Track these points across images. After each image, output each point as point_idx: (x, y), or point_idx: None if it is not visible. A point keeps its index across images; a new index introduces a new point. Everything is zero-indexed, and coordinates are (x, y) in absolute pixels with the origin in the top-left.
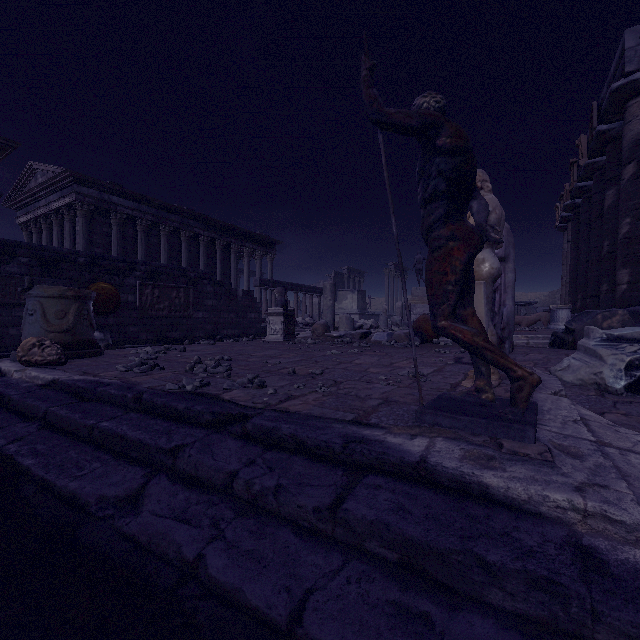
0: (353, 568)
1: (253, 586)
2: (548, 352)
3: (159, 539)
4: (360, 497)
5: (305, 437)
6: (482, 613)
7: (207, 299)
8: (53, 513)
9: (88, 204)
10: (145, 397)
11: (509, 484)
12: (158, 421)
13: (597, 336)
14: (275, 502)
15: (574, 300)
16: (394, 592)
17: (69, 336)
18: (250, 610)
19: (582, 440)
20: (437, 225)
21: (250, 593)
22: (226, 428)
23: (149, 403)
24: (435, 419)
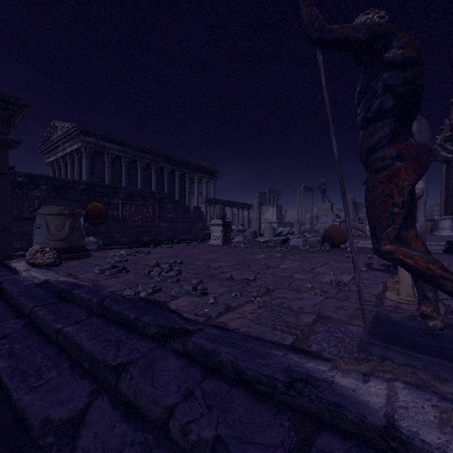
0: None
1: None
2: (449, 259)
3: None
4: None
5: (245, 367)
6: None
7: (168, 213)
8: (0, 434)
9: (89, 148)
10: (105, 303)
11: None
12: (112, 329)
13: None
14: None
15: None
16: None
17: (65, 243)
18: None
19: None
20: (381, 145)
21: None
22: (169, 342)
23: (108, 309)
24: (385, 353)
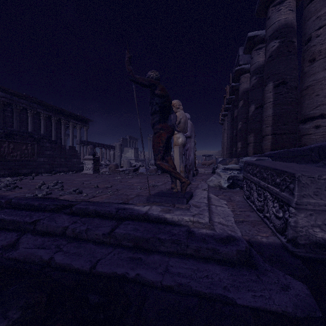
0: (116, 250)
1: (76, 262)
2: (209, 175)
3: (30, 256)
4: (121, 228)
5: (100, 210)
6: (158, 254)
7: (46, 150)
8: None
9: None
10: (13, 201)
11: (173, 216)
12: (23, 211)
13: (221, 168)
14: (86, 235)
15: (225, 154)
16: (130, 254)
17: None
18: (74, 270)
19: (203, 203)
20: (156, 124)
21: (74, 264)
22: (62, 211)
23: (16, 203)
24: (154, 199)
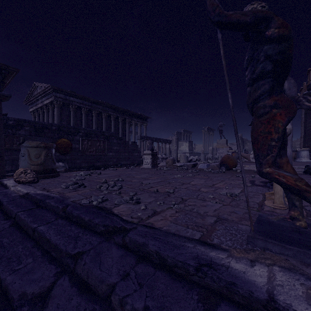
0: None
1: None
2: (307, 178)
3: None
4: None
5: (166, 255)
6: None
7: (114, 146)
8: None
9: (59, 101)
10: (68, 209)
11: None
12: (72, 227)
13: None
14: None
15: (309, 145)
16: None
17: (41, 167)
18: None
19: None
20: (263, 97)
21: None
22: (112, 237)
23: (69, 213)
24: (266, 245)
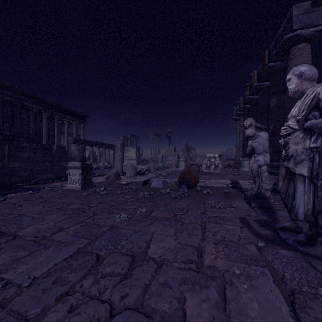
0: None
1: None
2: None
3: None
4: None
5: None
6: None
7: (23, 152)
8: None
9: None
10: None
11: None
12: None
13: None
14: None
15: (245, 155)
16: None
17: None
18: None
19: None
20: None
21: None
22: None
23: None
24: None
